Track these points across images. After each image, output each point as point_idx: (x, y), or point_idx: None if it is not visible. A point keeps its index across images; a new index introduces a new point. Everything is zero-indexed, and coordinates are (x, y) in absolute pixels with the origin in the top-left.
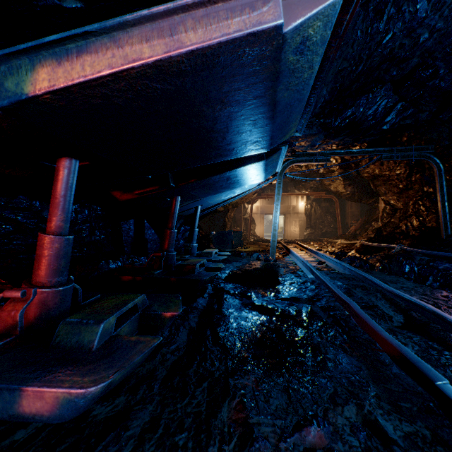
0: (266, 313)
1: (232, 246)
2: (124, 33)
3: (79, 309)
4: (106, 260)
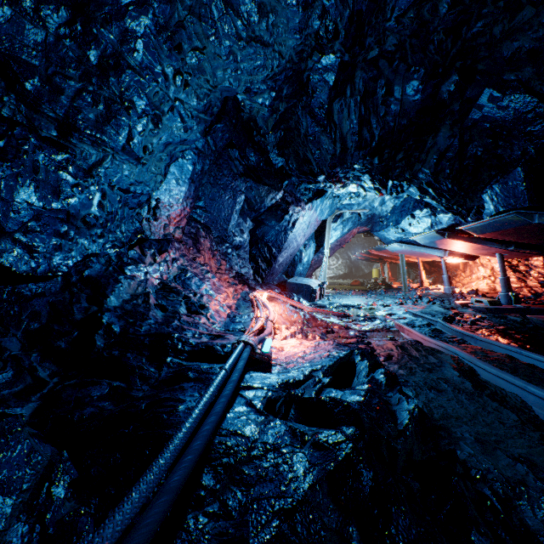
0: None
1: None
2: None
3: None
4: None
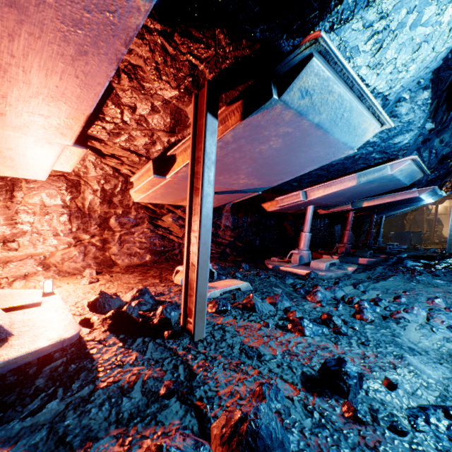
0: (426, 264)
1: (410, 244)
2: (383, 197)
3: (350, 253)
4: (337, 243)
